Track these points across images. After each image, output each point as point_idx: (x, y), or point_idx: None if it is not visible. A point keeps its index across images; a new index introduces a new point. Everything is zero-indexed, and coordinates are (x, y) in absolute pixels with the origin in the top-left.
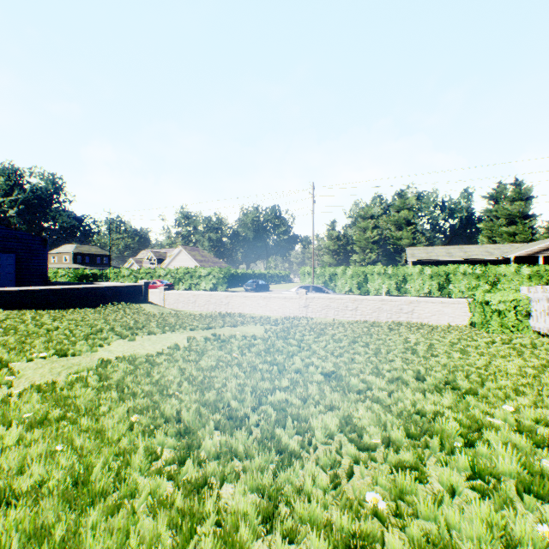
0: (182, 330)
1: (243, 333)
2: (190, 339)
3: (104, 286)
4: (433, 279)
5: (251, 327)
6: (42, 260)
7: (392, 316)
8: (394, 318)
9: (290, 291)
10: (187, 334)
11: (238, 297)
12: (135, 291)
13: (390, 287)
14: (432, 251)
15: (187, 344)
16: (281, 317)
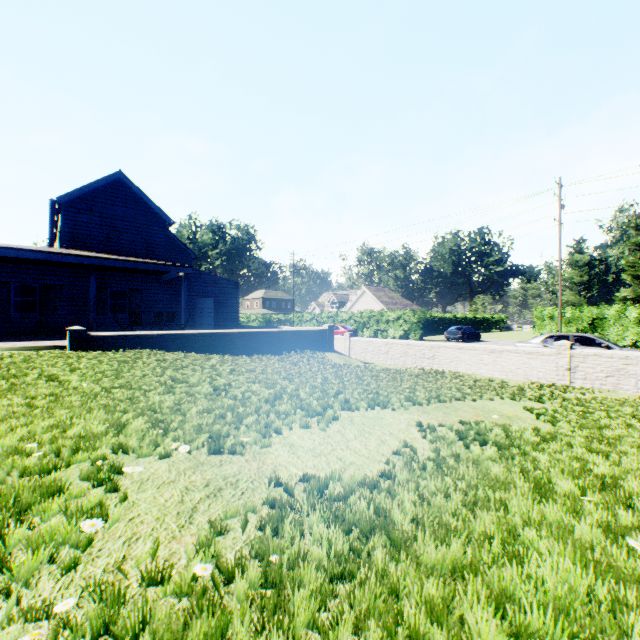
0: (396, 404)
1: (501, 417)
2: (422, 429)
3: (287, 331)
4: None
5: (497, 401)
6: (235, 304)
7: None
8: None
9: (530, 342)
10: (408, 414)
11: (448, 348)
12: (319, 337)
13: None
14: None
15: (424, 443)
16: (524, 383)
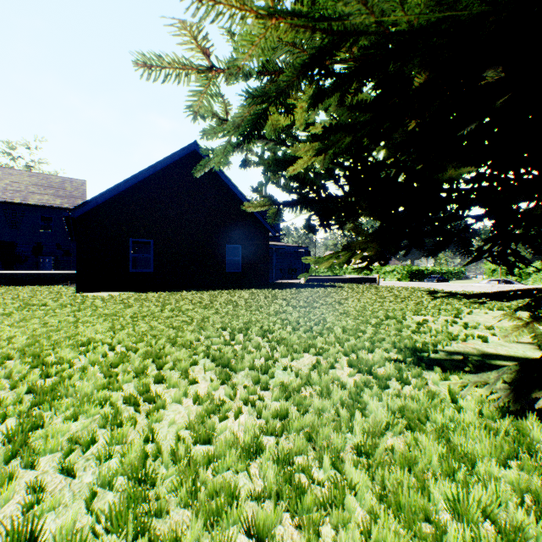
0: None
1: None
2: None
3: (362, 277)
4: None
5: None
6: (308, 263)
7: None
8: None
9: (480, 283)
10: None
11: (440, 285)
12: (373, 280)
13: None
14: None
15: None
16: None
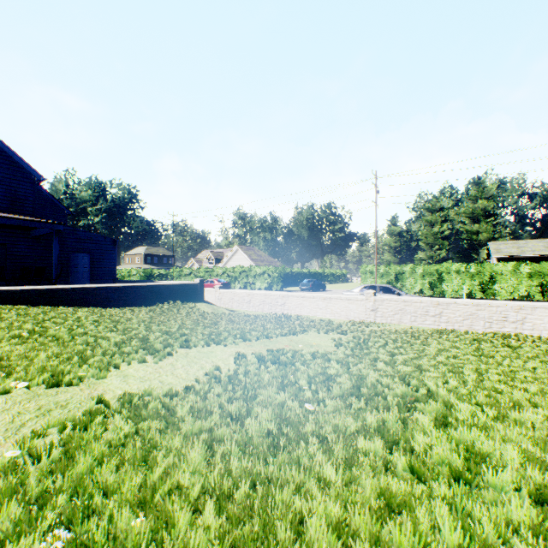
0: (230, 341)
1: (306, 346)
2: (237, 357)
3: (161, 285)
4: (533, 278)
5: (314, 335)
6: (112, 259)
7: (492, 325)
8: (494, 328)
9: (352, 291)
10: (235, 348)
11: (295, 297)
12: (191, 289)
13: (473, 288)
14: (525, 246)
15: (233, 366)
16: (345, 322)
